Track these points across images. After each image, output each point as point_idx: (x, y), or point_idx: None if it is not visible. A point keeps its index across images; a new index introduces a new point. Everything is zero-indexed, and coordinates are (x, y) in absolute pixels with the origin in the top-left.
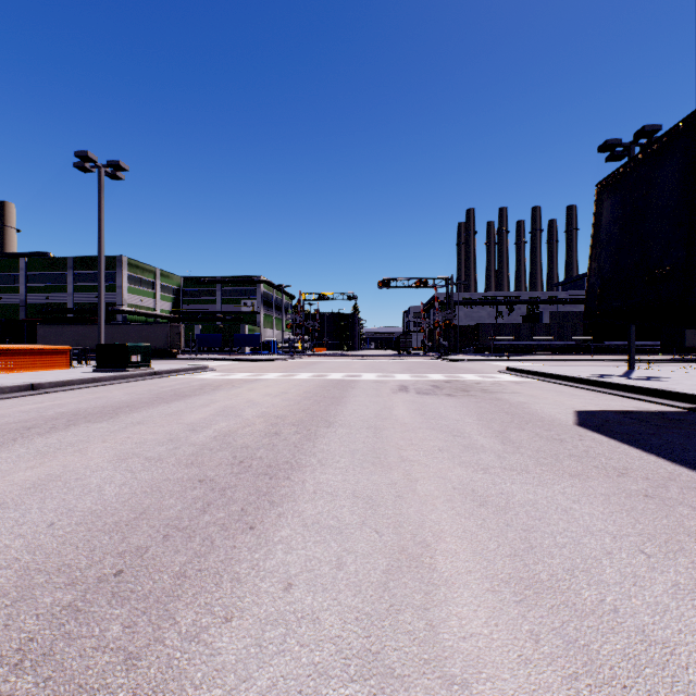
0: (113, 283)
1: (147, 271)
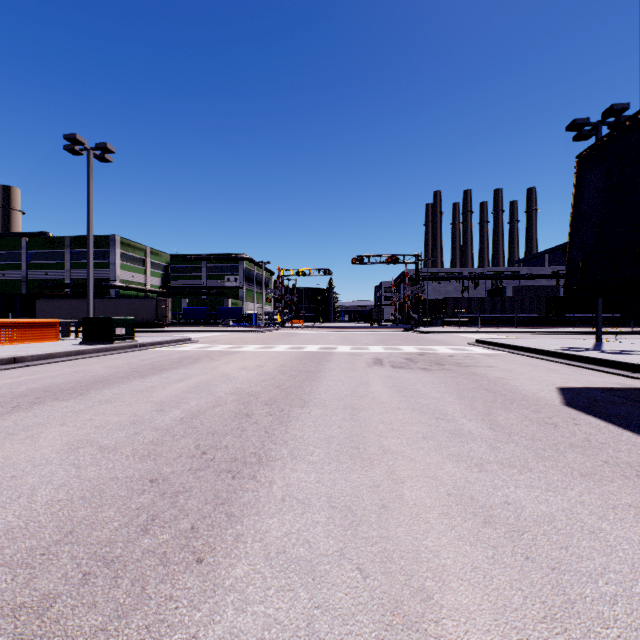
0: (107, 260)
1: (138, 249)
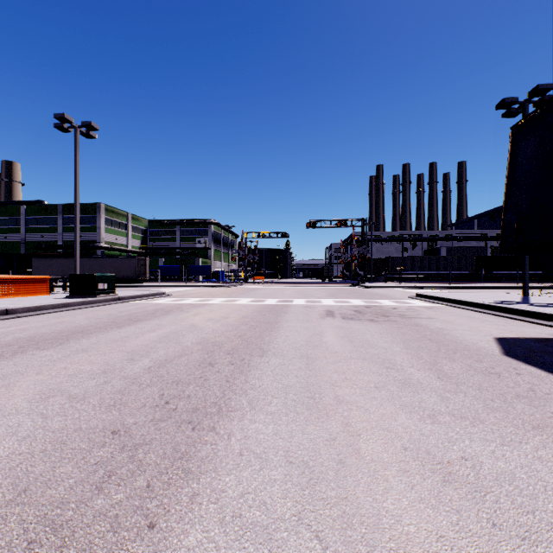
0: (94, 225)
1: (121, 215)
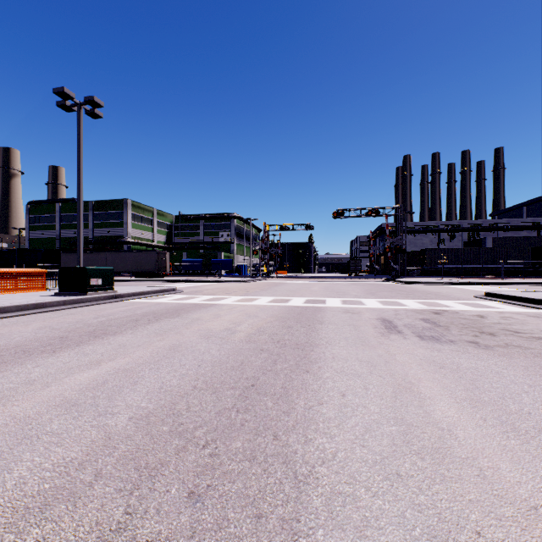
0: (121, 220)
1: (146, 211)
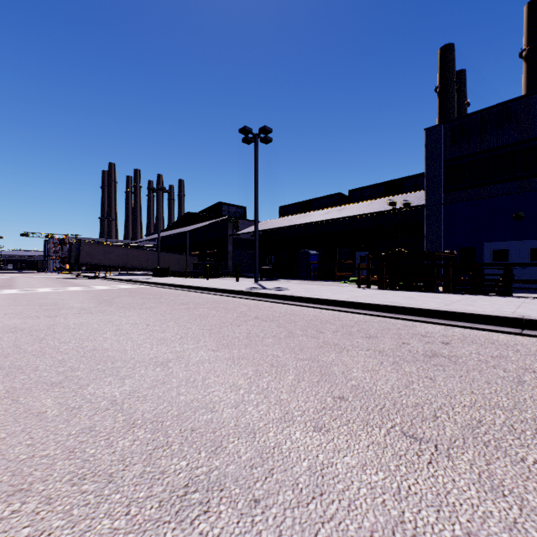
0: None
1: None
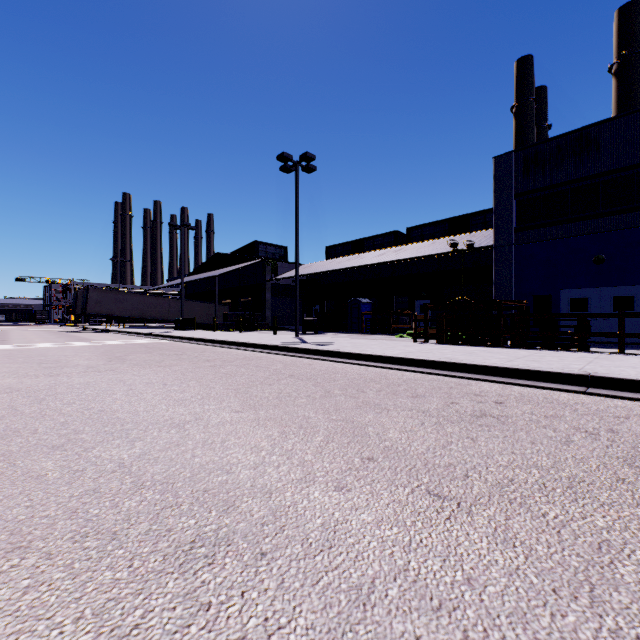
0: None
1: None
